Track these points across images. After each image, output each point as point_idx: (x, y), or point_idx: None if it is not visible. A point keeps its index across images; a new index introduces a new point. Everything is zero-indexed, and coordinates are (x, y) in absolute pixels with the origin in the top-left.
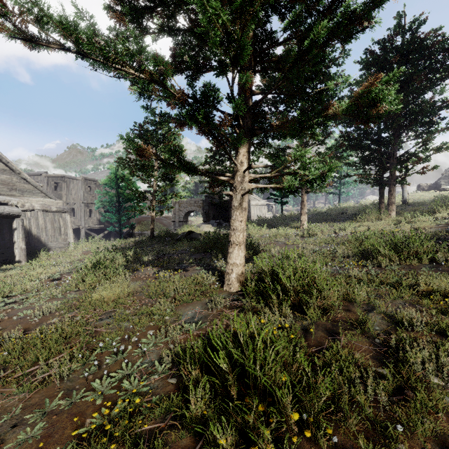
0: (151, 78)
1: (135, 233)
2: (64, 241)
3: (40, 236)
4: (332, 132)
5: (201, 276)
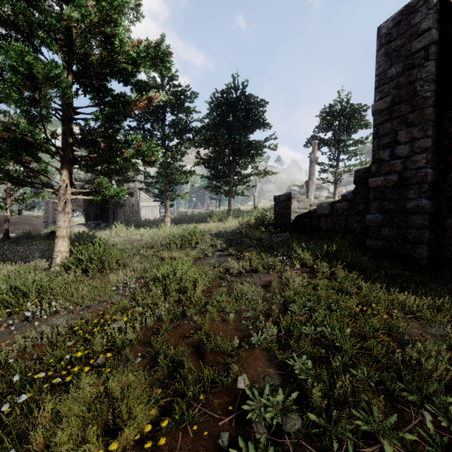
0: None
1: None
2: None
3: None
4: (185, 153)
5: (36, 263)
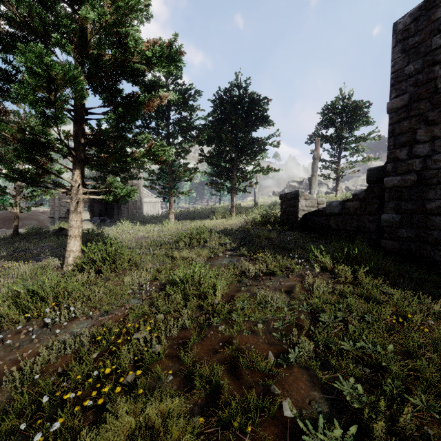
0: None
1: None
2: None
3: None
4: (189, 151)
5: (48, 262)
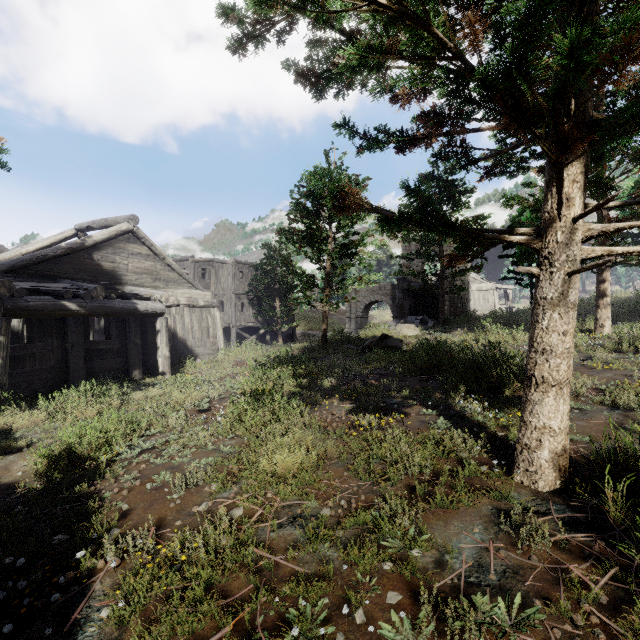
0: (396, 7)
1: (296, 333)
2: (212, 346)
3: (186, 339)
4: None
5: (448, 436)
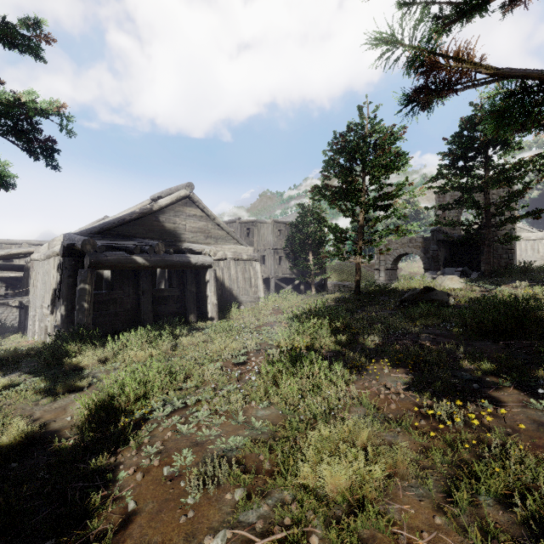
0: None
1: (327, 284)
2: (254, 294)
3: (232, 288)
4: None
5: None
